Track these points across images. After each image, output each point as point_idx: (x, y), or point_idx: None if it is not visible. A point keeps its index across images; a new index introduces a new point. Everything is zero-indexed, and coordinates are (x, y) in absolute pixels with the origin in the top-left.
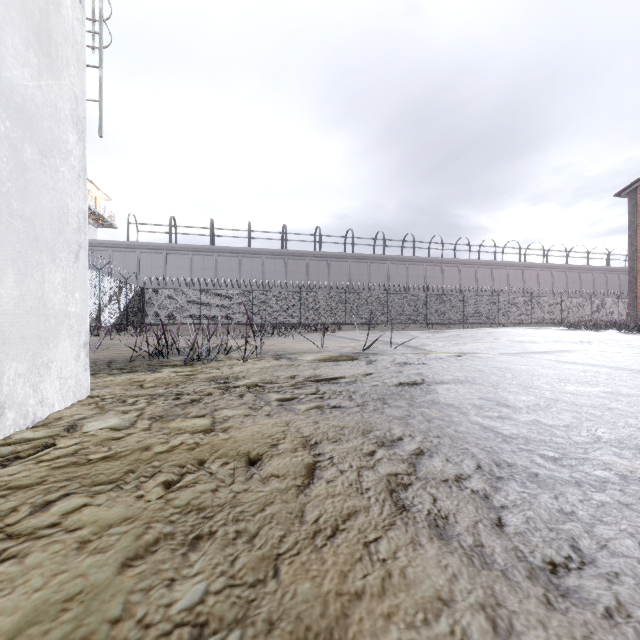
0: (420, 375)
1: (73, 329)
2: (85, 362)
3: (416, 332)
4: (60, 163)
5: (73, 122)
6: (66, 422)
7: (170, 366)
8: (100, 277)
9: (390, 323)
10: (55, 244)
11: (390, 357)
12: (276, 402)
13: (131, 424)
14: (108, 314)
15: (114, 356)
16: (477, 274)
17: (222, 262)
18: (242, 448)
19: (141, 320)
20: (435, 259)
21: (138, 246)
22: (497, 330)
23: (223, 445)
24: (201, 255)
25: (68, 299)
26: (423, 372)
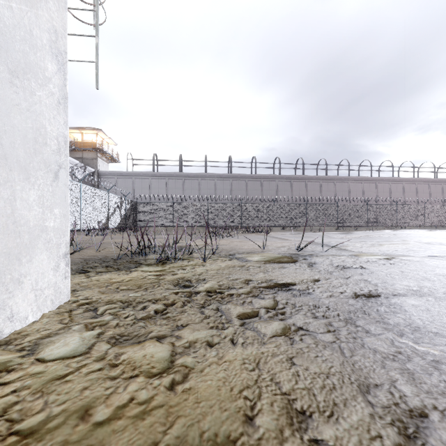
0: (368, 282)
1: (51, 242)
2: (65, 270)
3: (331, 233)
4: (36, 87)
5: (52, 53)
6: (28, 342)
7: (145, 265)
8: (108, 195)
9: (308, 226)
10: (29, 163)
11: (326, 259)
12: (238, 320)
13: (87, 351)
14: (113, 220)
15: (108, 253)
16: (377, 188)
17: (187, 183)
18: (206, 424)
19: (135, 224)
20: (343, 177)
21: (133, 174)
22: (400, 232)
23: (181, 410)
24: (173, 179)
25: (45, 215)
26: (369, 279)
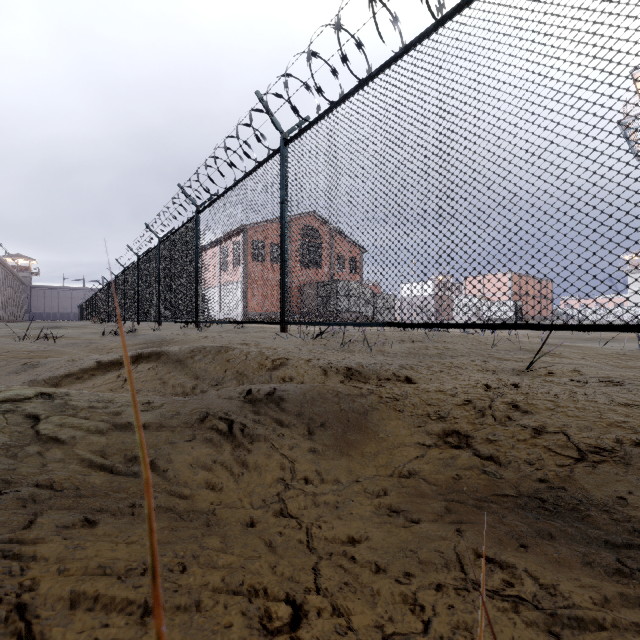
0: None
1: None
2: None
3: None
4: None
5: None
6: None
7: None
8: None
9: None
10: None
11: None
12: None
13: None
14: None
15: None
16: None
17: None
18: None
19: None
20: None
21: None
22: None
23: None
24: None
25: None
26: None
